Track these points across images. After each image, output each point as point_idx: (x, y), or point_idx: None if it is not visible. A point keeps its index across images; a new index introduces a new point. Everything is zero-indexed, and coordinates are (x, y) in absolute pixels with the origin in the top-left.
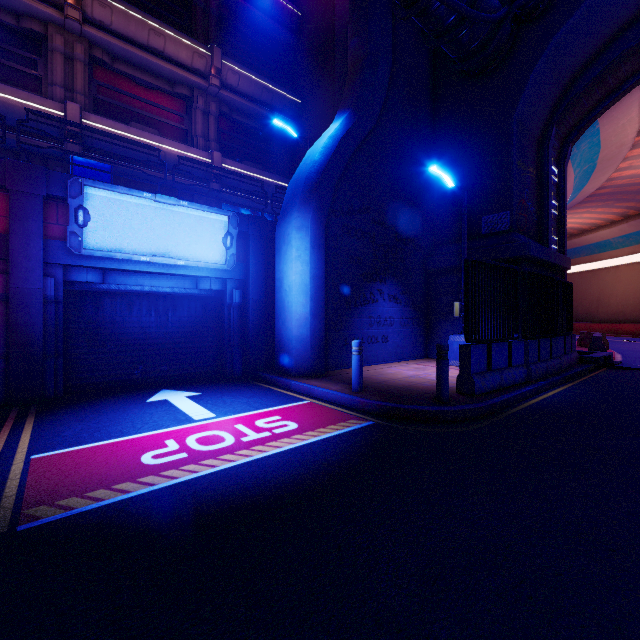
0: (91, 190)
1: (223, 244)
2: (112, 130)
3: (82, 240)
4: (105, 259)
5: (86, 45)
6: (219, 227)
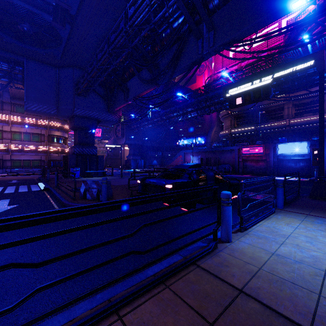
0: (279, 145)
1: (306, 148)
2: (296, 121)
3: (277, 152)
4: (282, 154)
5: (291, 103)
6: (305, 145)
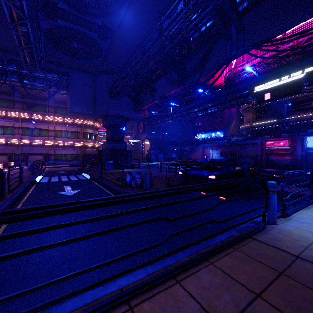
0: (307, 138)
1: None
2: None
3: (306, 146)
4: (311, 148)
5: None
6: None
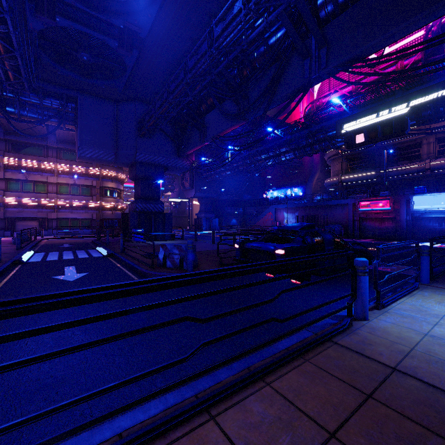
0: (414, 197)
1: None
2: (441, 162)
3: (413, 208)
4: (419, 210)
5: (434, 137)
6: None
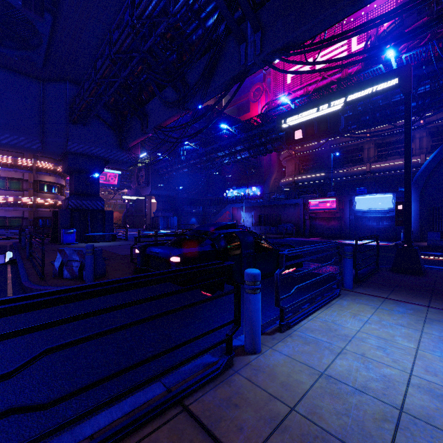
0: (356, 197)
1: (391, 202)
2: (379, 166)
3: (355, 208)
4: (361, 210)
5: (373, 142)
6: (389, 198)
